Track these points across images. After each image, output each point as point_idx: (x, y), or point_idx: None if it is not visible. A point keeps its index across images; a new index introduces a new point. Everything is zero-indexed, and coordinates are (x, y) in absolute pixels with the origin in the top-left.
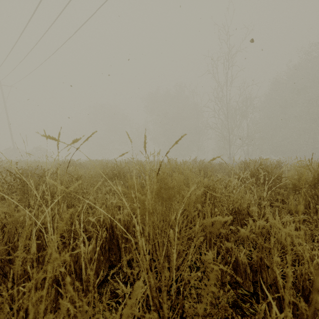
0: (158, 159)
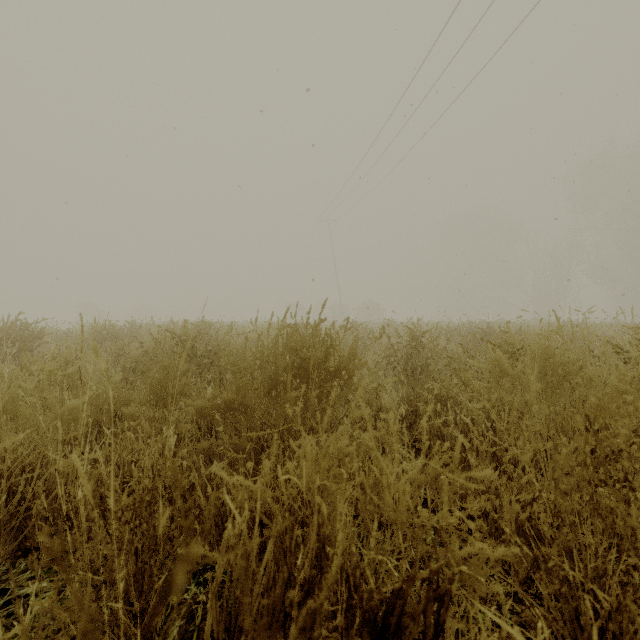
0: (617, 320)
